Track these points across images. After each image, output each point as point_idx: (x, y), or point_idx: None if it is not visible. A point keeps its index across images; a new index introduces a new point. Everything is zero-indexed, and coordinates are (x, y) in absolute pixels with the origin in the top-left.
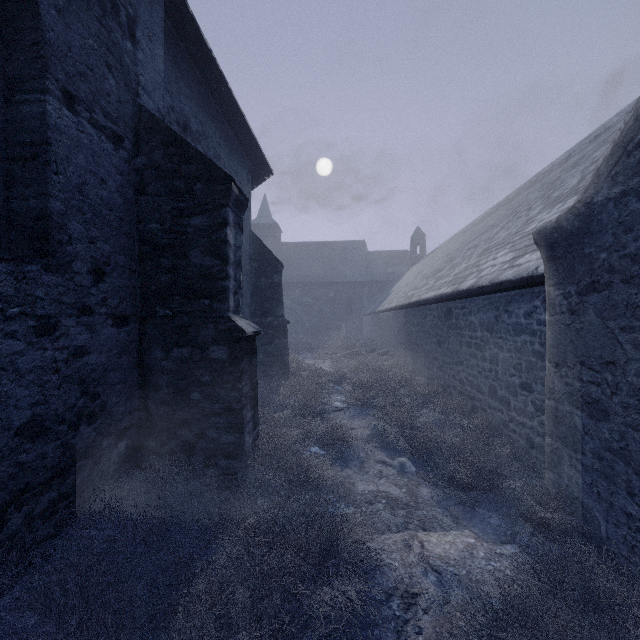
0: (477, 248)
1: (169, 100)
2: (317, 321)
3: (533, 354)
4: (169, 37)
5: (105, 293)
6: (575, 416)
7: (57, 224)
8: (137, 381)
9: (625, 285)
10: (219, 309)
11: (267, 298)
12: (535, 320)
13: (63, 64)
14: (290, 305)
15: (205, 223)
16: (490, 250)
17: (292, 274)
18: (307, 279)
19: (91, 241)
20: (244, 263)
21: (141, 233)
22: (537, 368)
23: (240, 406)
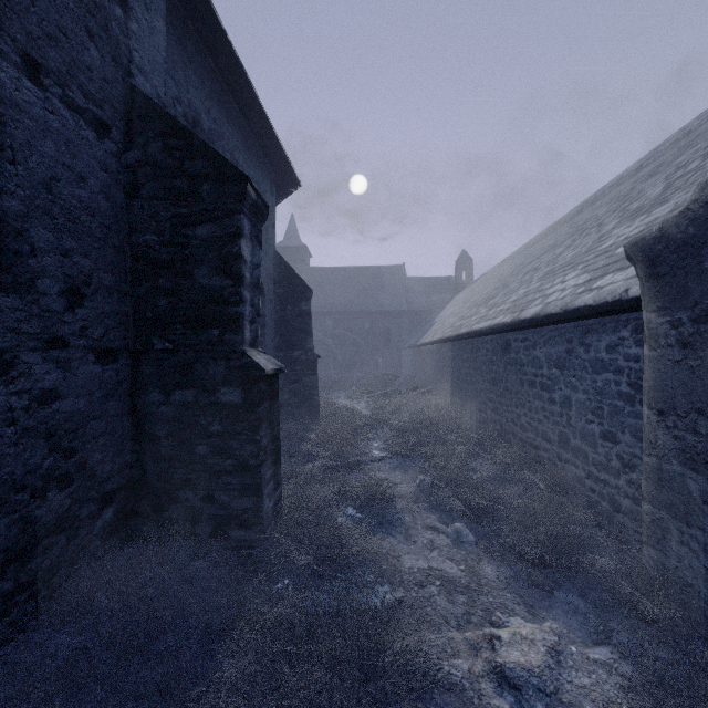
0: (537, 271)
1: (174, 89)
2: (351, 355)
3: (619, 397)
4: (174, 13)
5: (84, 321)
6: (688, 479)
7: (14, 229)
8: (129, 431)
9: None
10: (231, 341)
11: (294, 329)
12: (622, 355)
13: (23, 21)
14: (321, 337)
15: (214, 234)
16: (555, 272)
17: (323, 303)
18: (340, 308)
19: (64, 254)
20: (267, 288)
21: (134, 246)
22: (625, 414)
23: (257, 462)
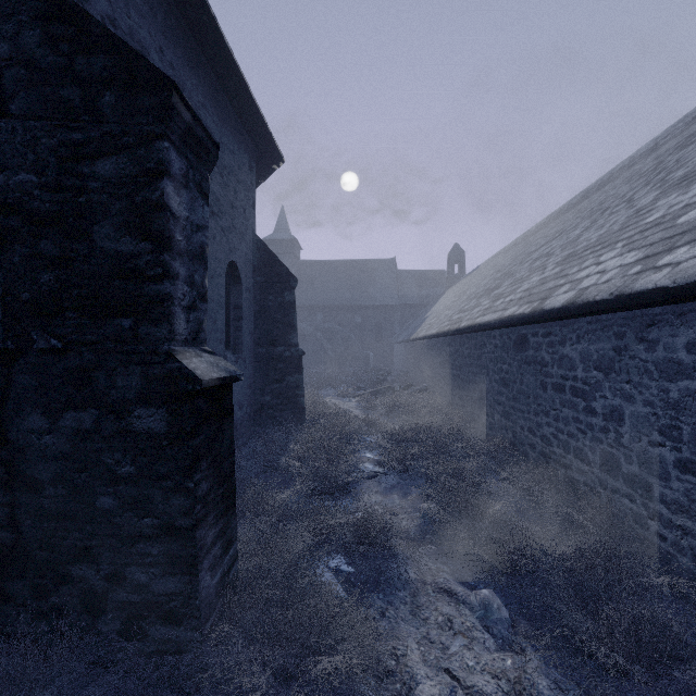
0: (551, 256)
1: (105, 5)
2: (342, 350)
3: None
4: None
5: None
6: None
7: None
8: None
9: None
10: (150, 337)
11: (276, 322)
12: None
13: None
14: (311, 332)
15: (122, 171)
16: (580, 255)
17: (313, 296)
18: (330, 302)
19: None
20: (244, 276)
21: (1, 191)
22: None
23: (190, 523)
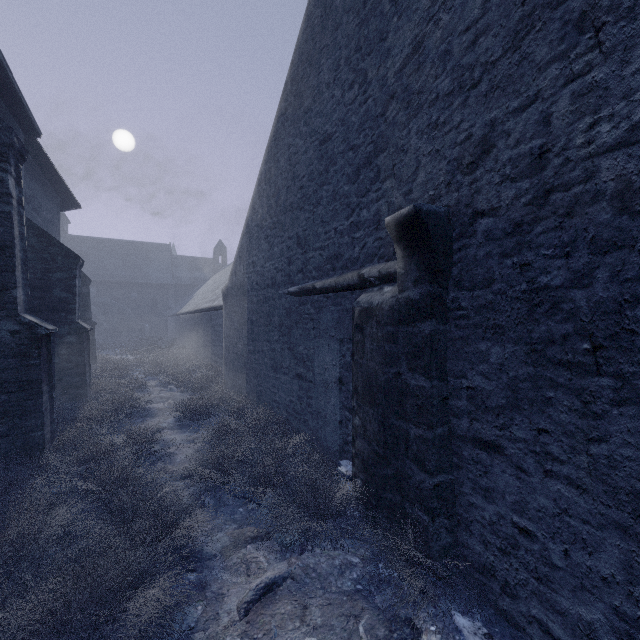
0: None
1: None
2: (117, 322)
3: None
4: None
5: None
6: (226, 354)
7: None
8: None
9: (231, 313)
10: (71, 318)
11: None
12: None
13: None
14: None
15: (63, 276)
16: None
17: (85, 271)
18: (105, 278)
19: None
20: None
21: None
22: None
23: (84, 364)
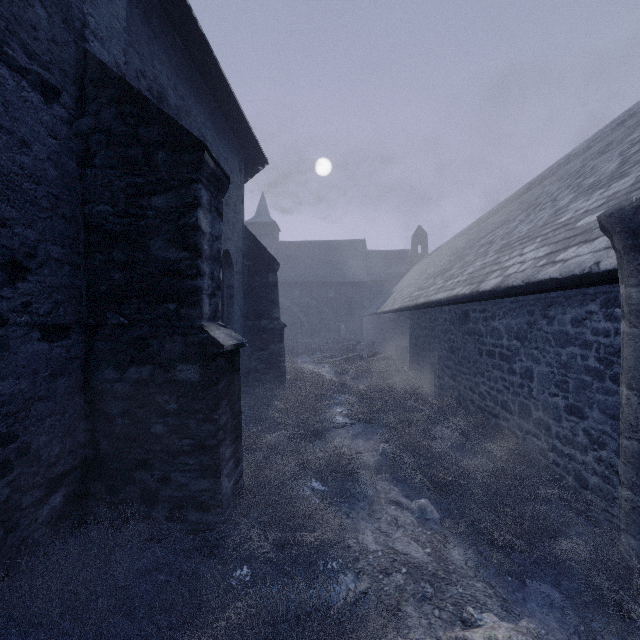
0: (493, 244)
1: (138, 63)
2: (316, 322)
3: (586, 371)
4: None
5: (27, 296)
6: None
7: None
8: (82, 409)
9: None
10: (188, 316)
11: (261, 299)
12: (589, 329)
13: None
14: (288, 305)
15: (170, 204)
16: (512, 245)
17: (291, 274)
18: (306, 279)
19: (2, 223)
20: (235, 261)
21: (87, 217)
22: (593, 389)
23: (215, 442)
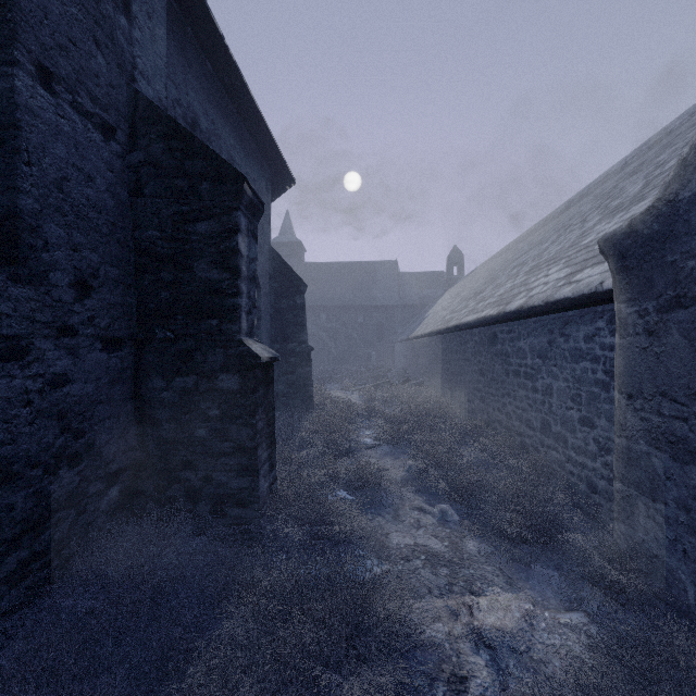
0: (524, 266)
1: (174, 92)
2: (345, 349)
3: (595, 384)
4: (174, 20)
5: (92, 311)
6: (654, 458)
7: (29, 226)
8: (133, 415)
9: None
10: (229, 331)
11: (289, 322)
12: (598, 344)
13: (37, 33)
14: (315, 331)
15: (212, 230)
16: (540, 267)
17: (317, 297)
18: (334, 303)
19: (74, 248)
20: (263, 282)
21: (137, 241)
22: (600, 400)
23: (254, 445)
